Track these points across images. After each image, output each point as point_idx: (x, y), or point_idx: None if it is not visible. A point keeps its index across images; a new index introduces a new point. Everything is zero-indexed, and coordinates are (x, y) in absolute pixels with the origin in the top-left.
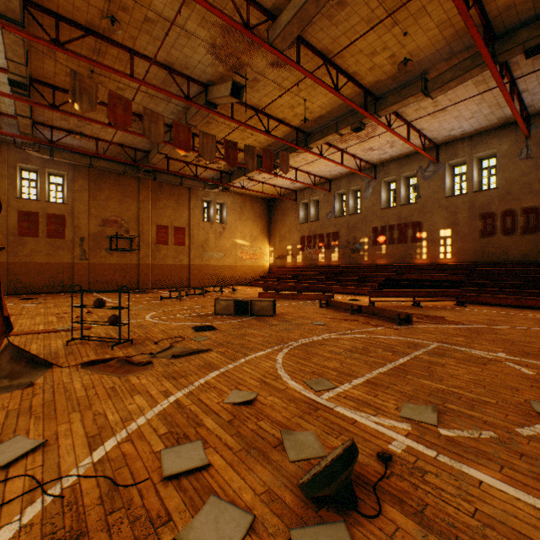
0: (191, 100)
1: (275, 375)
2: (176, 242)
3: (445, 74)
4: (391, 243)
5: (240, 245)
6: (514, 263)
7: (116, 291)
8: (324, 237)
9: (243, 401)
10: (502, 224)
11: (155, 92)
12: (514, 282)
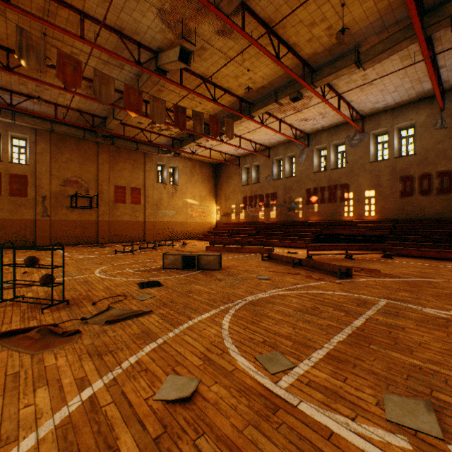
0: (142, 65)
1: (221, 347)
2: (133, 201)
3: (377, 46)
4: (322, 202)
5: (191, 204)
6: (430, 220)
7: (50, 248)
8: (264, 197)
9: (179, 398)
10: (419, 186)
11: (108, 58)
12: (433, 236)
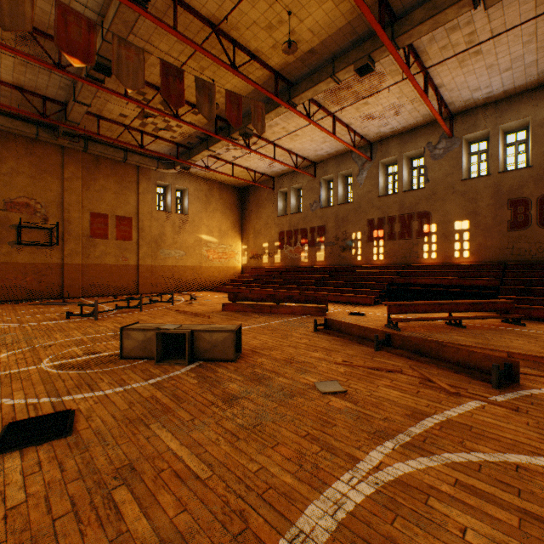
0: None
1: None
2: (120, 236)
3: None
4: (391, 238)
5: (206, 241)
6: None
7: None
8: (307, 232)
9: None
10: (539, 213)
11: None
12: None
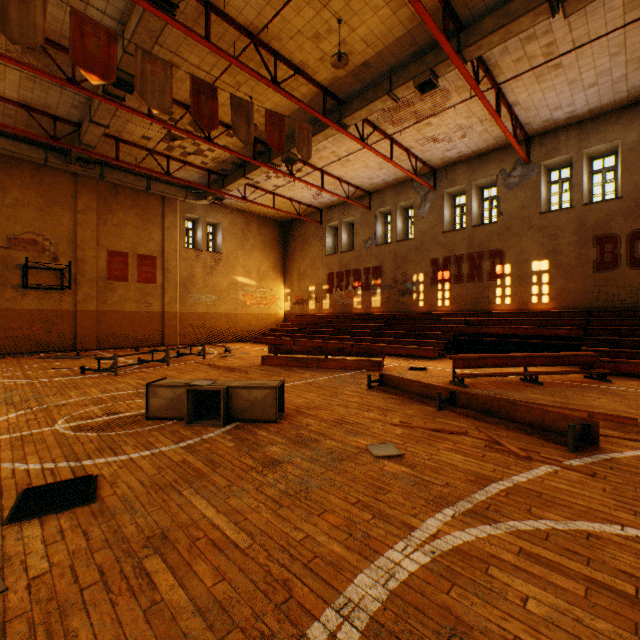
0: None
1: None
2: (142, 278)
3: None
4: (458, 281)
5: (243, 284)
6: None
7: None
8: (361, 274)
9: None
10: (629, 252)
11: None
12: None
